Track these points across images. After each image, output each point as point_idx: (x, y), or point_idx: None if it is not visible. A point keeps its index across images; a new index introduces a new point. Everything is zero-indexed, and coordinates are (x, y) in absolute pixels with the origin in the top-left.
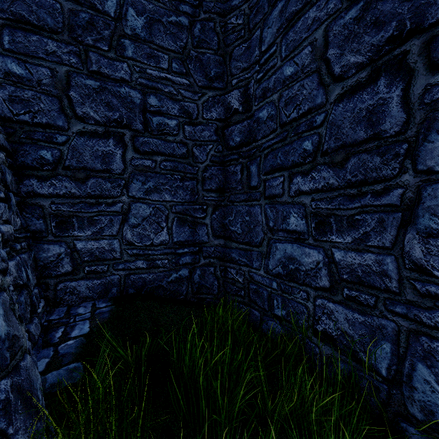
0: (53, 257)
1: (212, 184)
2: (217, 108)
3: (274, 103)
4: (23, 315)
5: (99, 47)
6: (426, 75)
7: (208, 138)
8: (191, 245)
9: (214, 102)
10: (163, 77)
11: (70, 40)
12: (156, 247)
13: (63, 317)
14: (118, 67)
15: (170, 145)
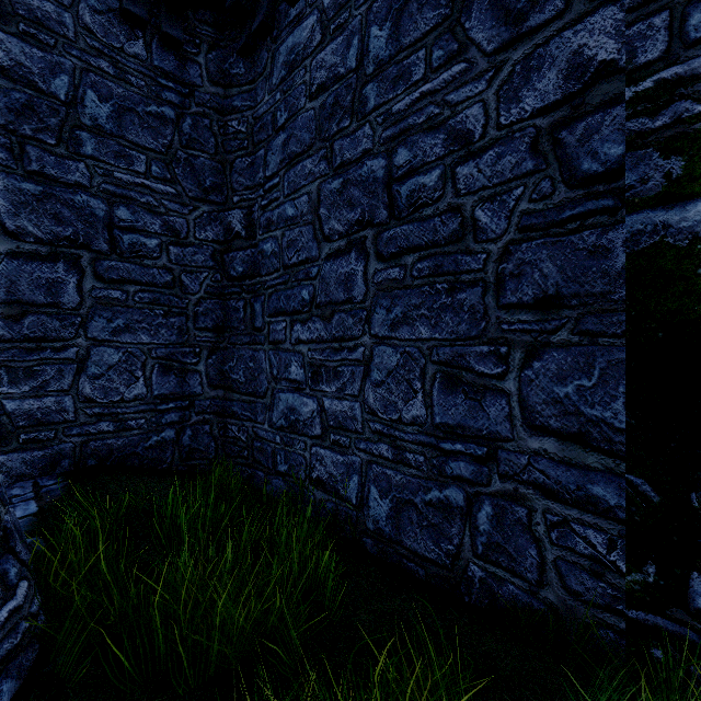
0: None
1: (208, 322)
2: (214, 227)
3: (277, 239)
4: None
5: (41, 140)
6: (375, 261)
7: (203, 263)
8: (178, 398)
9: (210, 219)
10: (139, 184)
11: None
12: (129, 404)
13: None
14: (71, 168)
15: (149, 271)
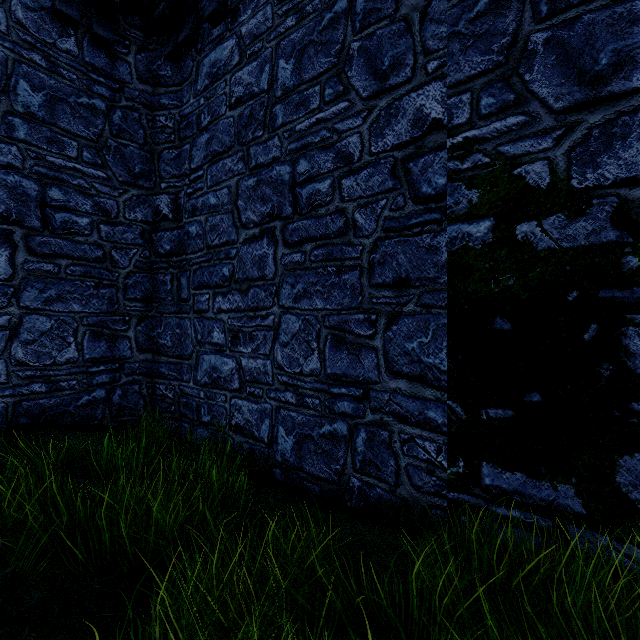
0: None
1: (138, 293)
2: (143, 209)
3: (201, 223)
4: None
5: None
6: (283, 247)
7: (132, 241)
8: (109, 361)
9: (139, 202)
10: (70, 167)
11: None
12: (61, 367)
13: None
14: (4, 150)
15: (80, 246)
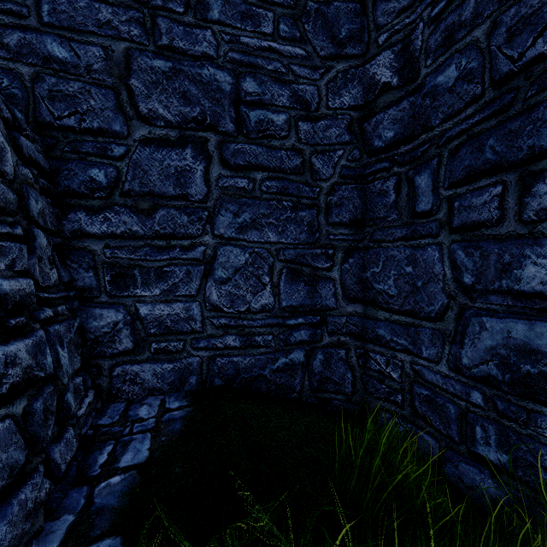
0: (107, 327)
1: (343, 214)
2: (350, 89)
3: (474, 45)
4: (36, 434)
5: (171, 9)
6: None
7: (337, 139)
8: (308, 312)
9: (346, 80)
10: (265, 48)
11: (131, 1)
12: (255, 316)
13: (116, 422)
14: (198, 37)
15: (276, 153)
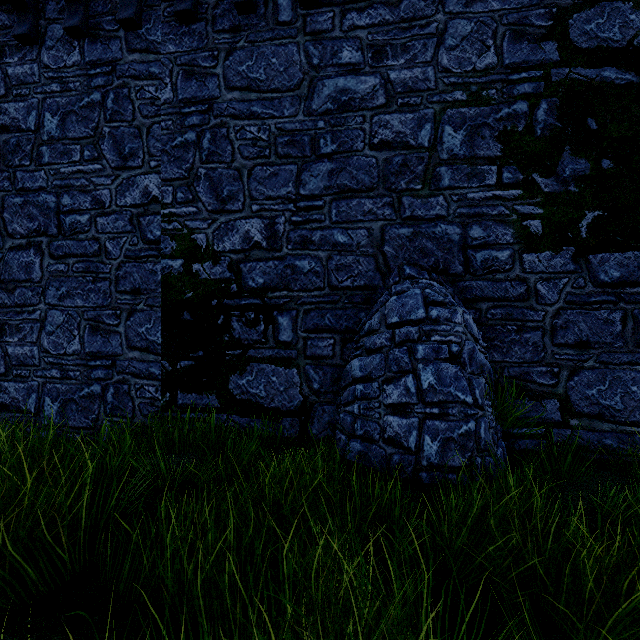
0: None
1: None
2: None
3: None
4: None
5: None
6: (49, 258)
7: None
8: None
9: None
10: None
11: None
12: None
13: None
14: None
15: None
